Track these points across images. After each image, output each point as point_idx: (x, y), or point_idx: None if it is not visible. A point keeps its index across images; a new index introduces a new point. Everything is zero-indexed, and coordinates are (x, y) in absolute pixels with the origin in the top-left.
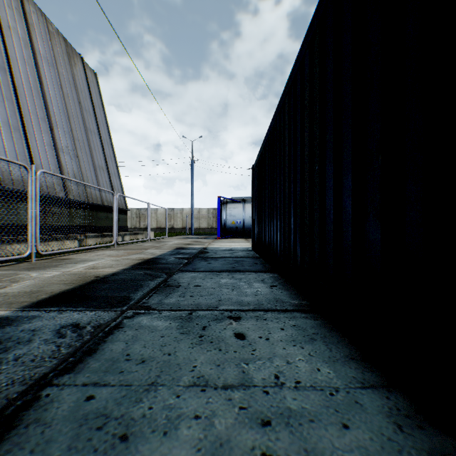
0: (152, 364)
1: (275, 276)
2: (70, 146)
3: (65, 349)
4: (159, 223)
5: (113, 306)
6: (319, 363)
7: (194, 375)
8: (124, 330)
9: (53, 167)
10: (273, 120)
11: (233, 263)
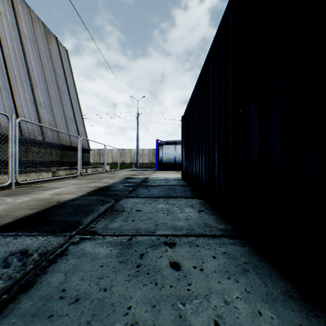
0: (85, 304)
1: (201, 201)
2: (47, 102)
3: (4, 282)
4: (114, 159)
5: (64, 231)
6: (258, 303)
7: (128, 322)
8: (67, 258)
9: (33, 117)
10: (199, 78)
11: (167, 191)
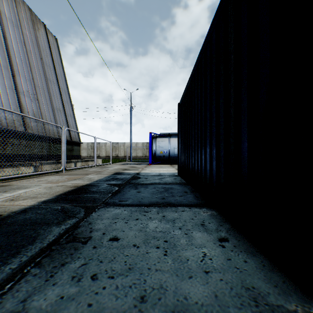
0: None
1: (214, 214)
2: (31, 91)
3: None
4: (108, 153)
5: None
6: None
7: None
8: None
9: (13, 106)
10: (206, 41)
11: (162, 192)
